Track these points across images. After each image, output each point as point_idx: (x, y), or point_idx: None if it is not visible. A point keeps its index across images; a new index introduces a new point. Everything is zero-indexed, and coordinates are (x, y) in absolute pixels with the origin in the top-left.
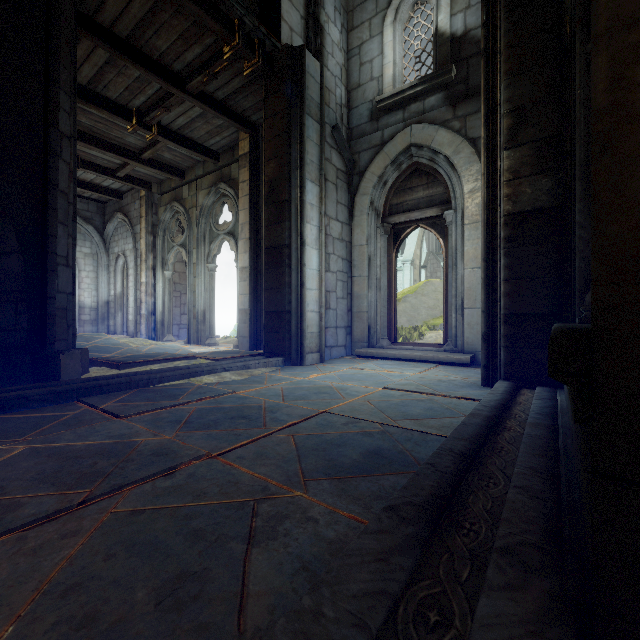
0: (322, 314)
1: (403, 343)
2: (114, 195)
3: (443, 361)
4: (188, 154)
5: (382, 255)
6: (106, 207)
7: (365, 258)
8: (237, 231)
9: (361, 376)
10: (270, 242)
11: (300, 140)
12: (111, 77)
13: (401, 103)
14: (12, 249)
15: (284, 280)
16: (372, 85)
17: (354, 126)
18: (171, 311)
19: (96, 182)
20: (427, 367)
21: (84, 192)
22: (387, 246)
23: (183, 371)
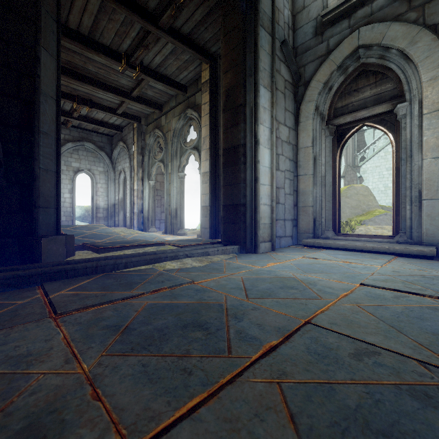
0: (273, 207)
1: (348, 234)
2: (117, 129)
3: (401, 253)
4: (164, 90)
5: (327, 155)
6: (113, 139)
7: (310, 158)
8: (200, 145)
9: (321, 266)
10: (227, 144)
11: (254, 49)
12: (104, 24)
13: (346, 12)
14: (0, 144)
15: (239, 176)
16: (316, 4)
17: (299, 45)
18: (154, 210)
19: (105, 120)
20: (386, 258)
21: (99, 129)
22: (331, 146)
23: (148, 257)
